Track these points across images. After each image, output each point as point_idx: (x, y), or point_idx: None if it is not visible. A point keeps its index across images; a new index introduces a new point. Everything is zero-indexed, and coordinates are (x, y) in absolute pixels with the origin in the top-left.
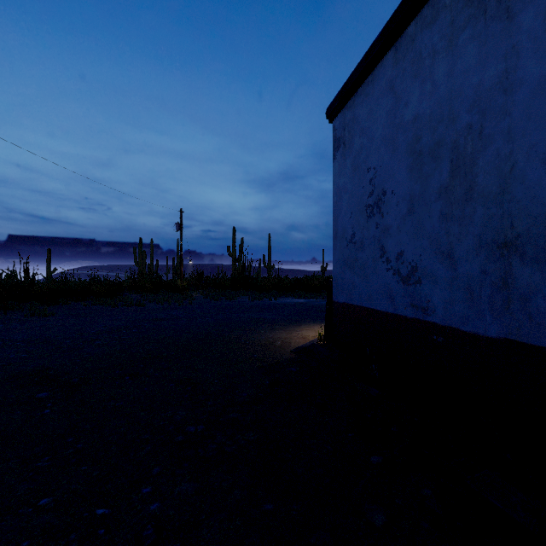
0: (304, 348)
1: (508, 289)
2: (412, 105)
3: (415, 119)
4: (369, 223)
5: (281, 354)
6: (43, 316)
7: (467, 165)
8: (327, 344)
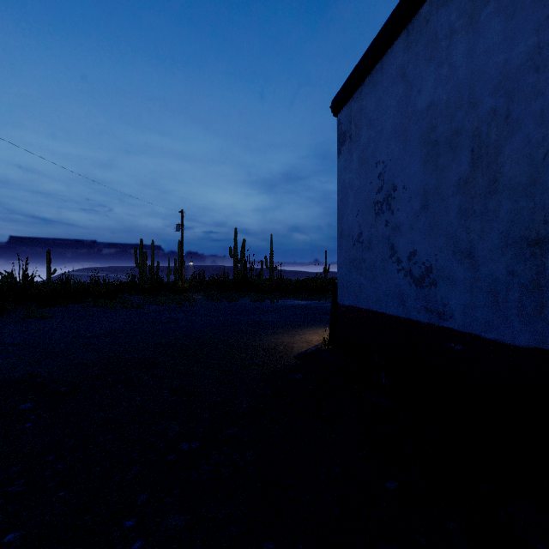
0: (307, 353)
1: (540, 292)
2: (426, 91)
3: (429, 107)
4: (378, 220)
5: (284, 360)
6: (40, 319)
7: (491, 154)
8: (331, 349)
